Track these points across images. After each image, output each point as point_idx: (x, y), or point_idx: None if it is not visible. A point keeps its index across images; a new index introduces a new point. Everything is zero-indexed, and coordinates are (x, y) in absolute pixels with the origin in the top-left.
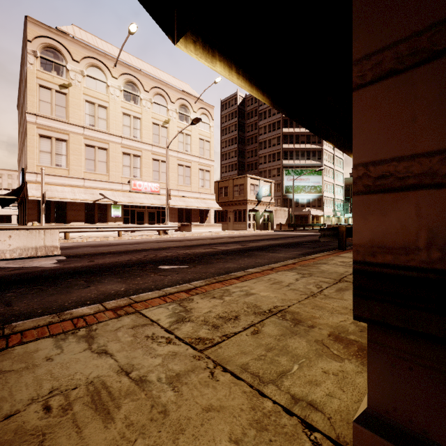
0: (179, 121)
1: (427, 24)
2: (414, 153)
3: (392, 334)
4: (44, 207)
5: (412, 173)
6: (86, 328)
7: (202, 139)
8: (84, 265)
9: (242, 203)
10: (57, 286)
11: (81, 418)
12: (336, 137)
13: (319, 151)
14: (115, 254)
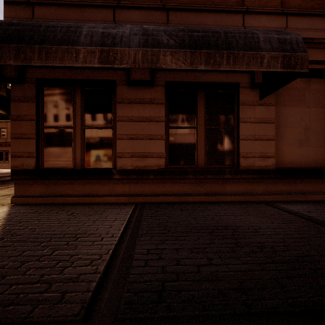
0: None
1: (21, 133)
2: (20, 152)
3: (18, 181)
4: None
5: (19, 155)
6: None
7: None
8: None
9: (5, 145)
10: None
11: None
12: None
13: None
14: None
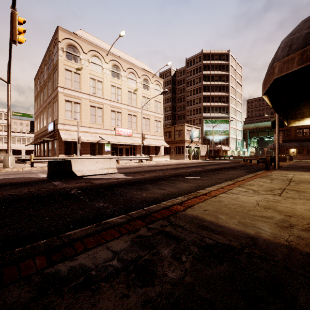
0: (143, 89)
1: None
2: None
3: None
4: (79, 145)
5: None
6: (226, 192)
7: (156, 101)
8: (146, 177)
9: (181, 142)
10: (161, 184)
11: (276, 203)
12: (281, 114)
13: (227, 107)
14: (143, 172)
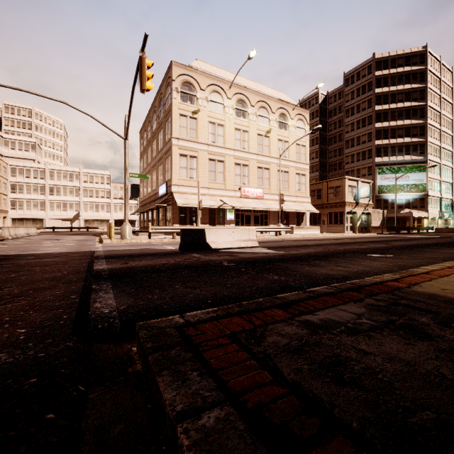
0: (278, 130)
1: None
2: None
3: None
4: (200, 212)
5: None
6: None
7: (298, 144)
8: (304, 253)
9: (339, 206)
10: (336, 261)
11: None
12: None
13: (422, 144)
14: (293, 247)
